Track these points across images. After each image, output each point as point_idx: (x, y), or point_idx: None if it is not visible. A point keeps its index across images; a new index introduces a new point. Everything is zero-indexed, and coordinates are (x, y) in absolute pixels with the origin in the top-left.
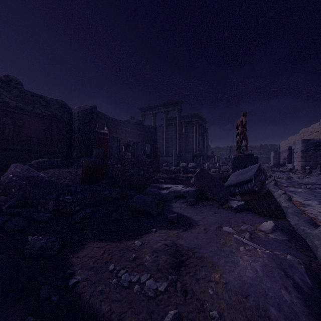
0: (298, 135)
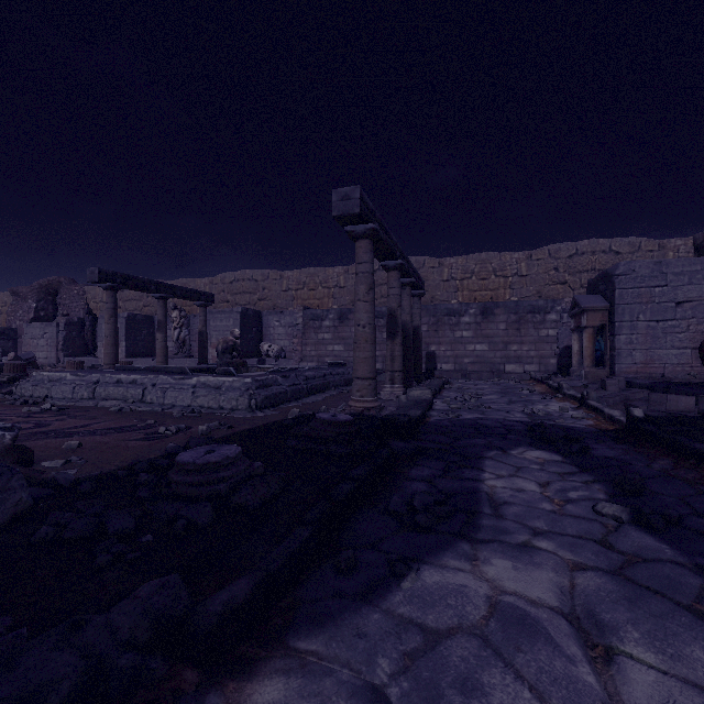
0: None
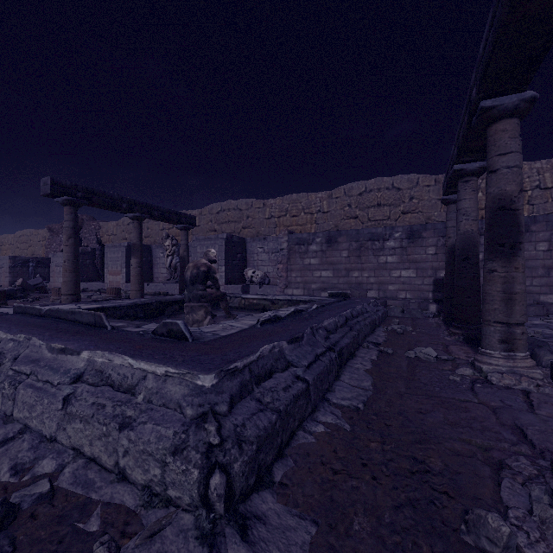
0: None
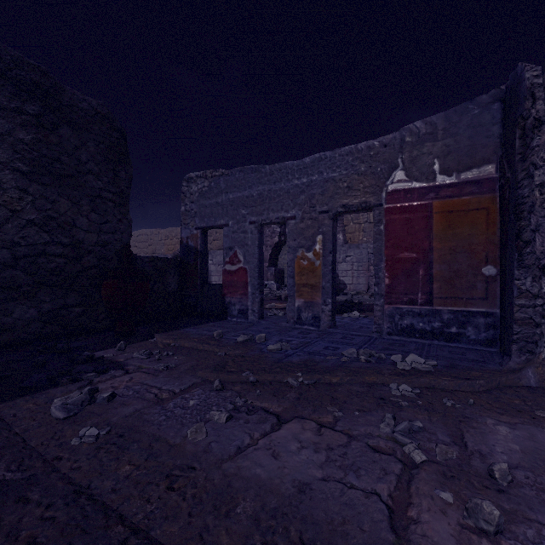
0: None
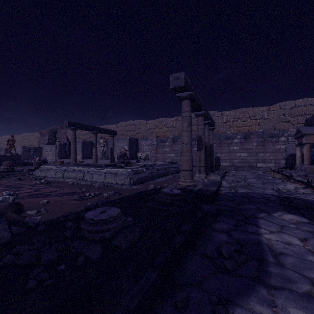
0: (1, 138)
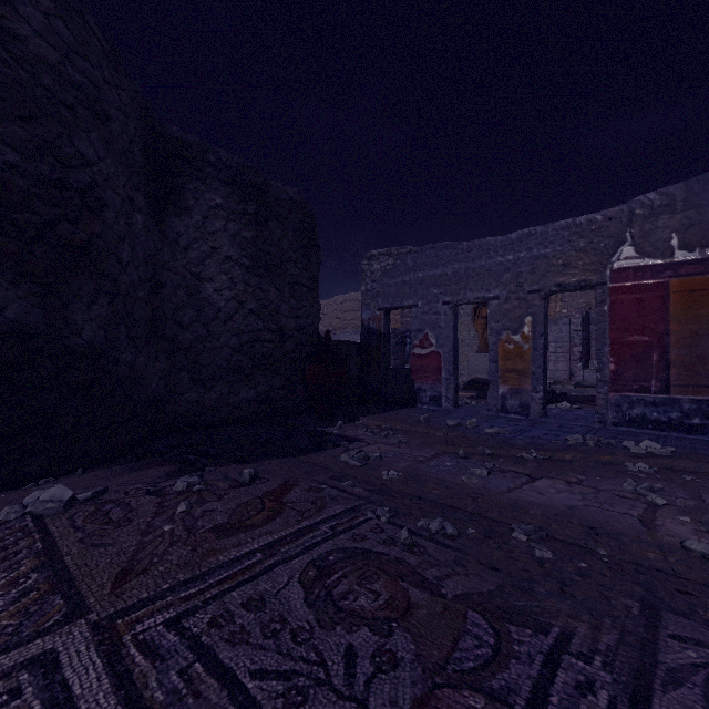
0: None
